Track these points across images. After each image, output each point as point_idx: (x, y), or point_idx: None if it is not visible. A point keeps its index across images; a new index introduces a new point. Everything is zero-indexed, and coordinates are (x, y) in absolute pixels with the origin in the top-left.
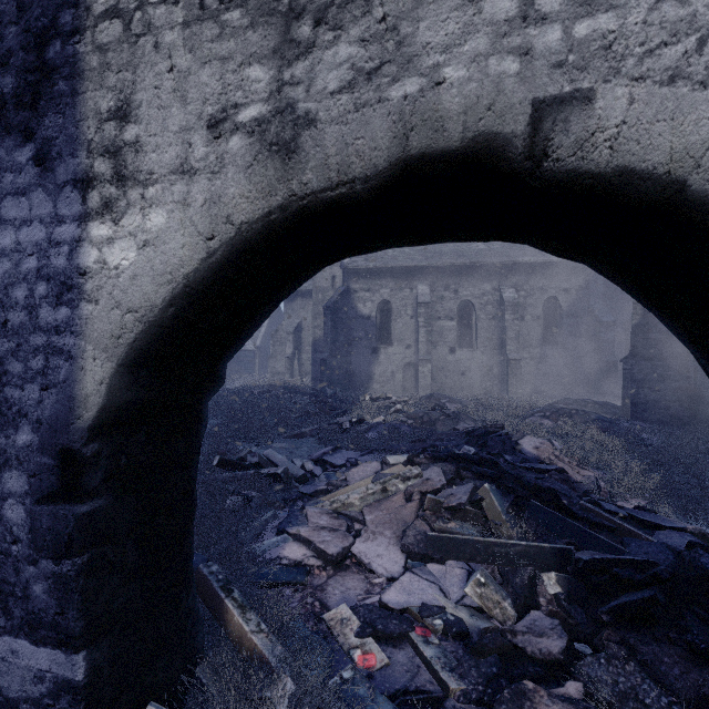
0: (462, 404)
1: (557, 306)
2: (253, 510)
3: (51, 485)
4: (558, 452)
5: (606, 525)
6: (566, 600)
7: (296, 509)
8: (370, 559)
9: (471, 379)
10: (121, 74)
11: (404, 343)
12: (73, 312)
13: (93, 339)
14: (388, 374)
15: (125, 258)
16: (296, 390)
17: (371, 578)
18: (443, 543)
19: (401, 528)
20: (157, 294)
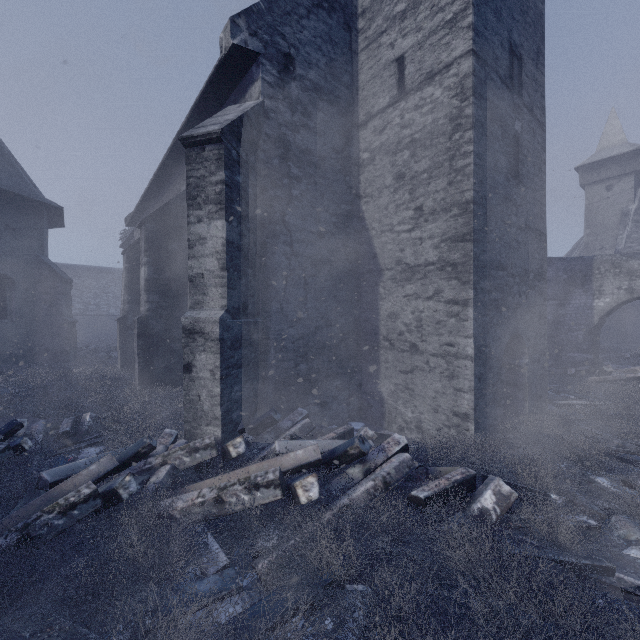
0: None
1: None
2: None
3: (587, 333)
4: None
5: None
6: None
7: None
8: None
9: None
10: (600, 282)
11: None
12: (591, 311)
13: (595, 315)
14: None
15: (601, 304)
16: None
17: None
18: None
19: None
20: (607, 309)
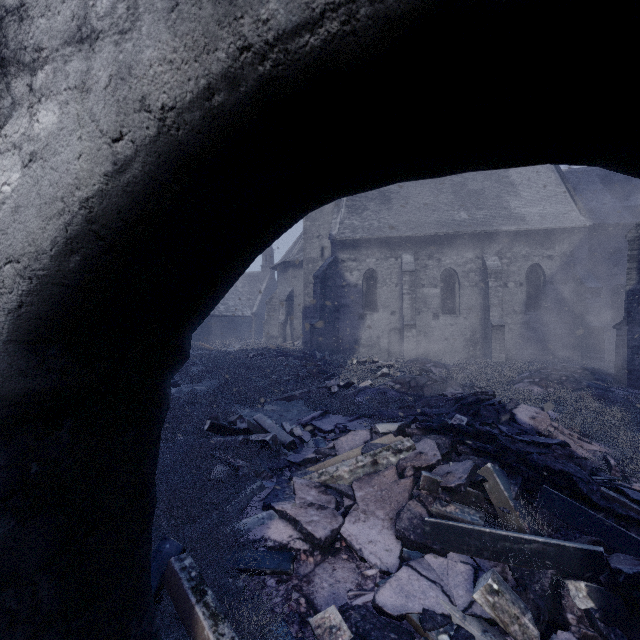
0: (447, 369)
1: (541, 273)
2: (239, 480)
3: None
4: (556, 422)
5: (636, 519)
6: (602, 620)
7: (283, 479)
8: (361, 545)
9: (454, 344)
10: None
11: (389, 310)
12: None
13: None
14: (374, 339)
15: (7, 182)
16: (288, 353)
17: (363, 568)
18: (443, 532)
19: (394, 509)
20: (44, 232)
